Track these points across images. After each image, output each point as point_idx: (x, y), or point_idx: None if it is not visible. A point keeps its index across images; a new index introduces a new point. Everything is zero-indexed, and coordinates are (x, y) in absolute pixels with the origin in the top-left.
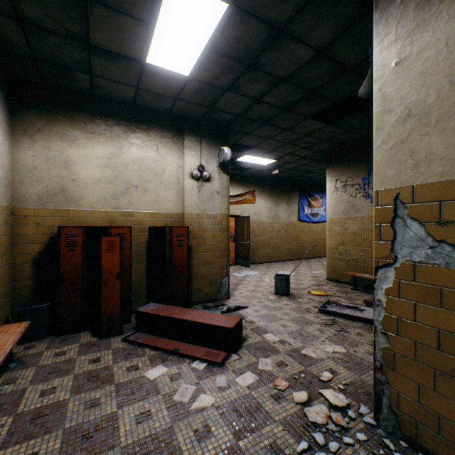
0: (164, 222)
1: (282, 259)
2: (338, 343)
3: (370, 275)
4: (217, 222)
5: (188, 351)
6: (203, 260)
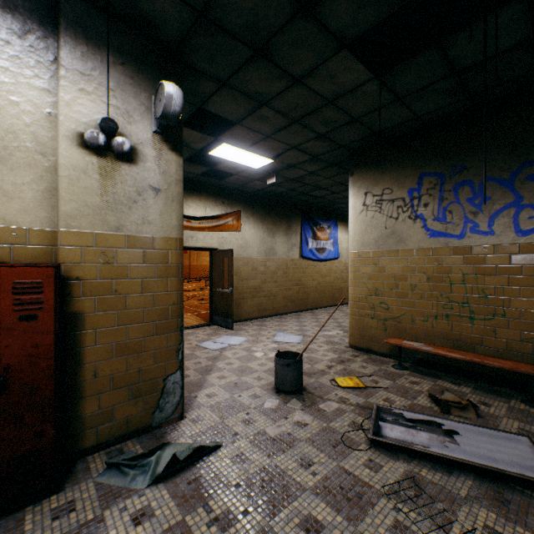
0: None
1: (279, 311)
2: None
3: (426, 344)
4: (155, 255)
5: None
6: (117, 343)
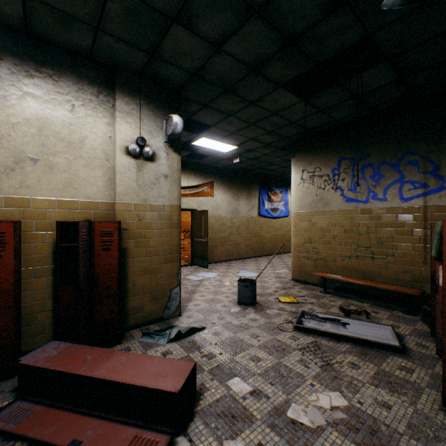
0: (84, 214)
1: (242, 256)
2: (333, 386)
3: (342, 276)
4: (165, 215)
5: (97, 444)
6: (145, 267)
